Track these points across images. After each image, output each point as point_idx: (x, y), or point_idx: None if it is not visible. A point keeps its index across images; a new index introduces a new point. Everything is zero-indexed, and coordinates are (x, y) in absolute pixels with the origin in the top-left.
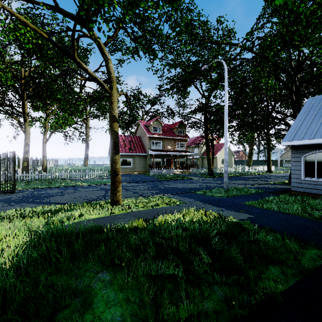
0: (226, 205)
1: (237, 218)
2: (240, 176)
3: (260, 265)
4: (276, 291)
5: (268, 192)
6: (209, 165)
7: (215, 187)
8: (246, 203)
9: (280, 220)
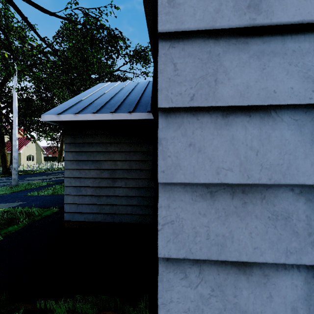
0: (4, 200)
1: (7, 207)
2: (44, 172)
3: (1, 229)
4: (3, 236)
5: (58, 183)
6: (3, 162)
7: (4, 186)
8: (27, 194)
9: (46, 200)
